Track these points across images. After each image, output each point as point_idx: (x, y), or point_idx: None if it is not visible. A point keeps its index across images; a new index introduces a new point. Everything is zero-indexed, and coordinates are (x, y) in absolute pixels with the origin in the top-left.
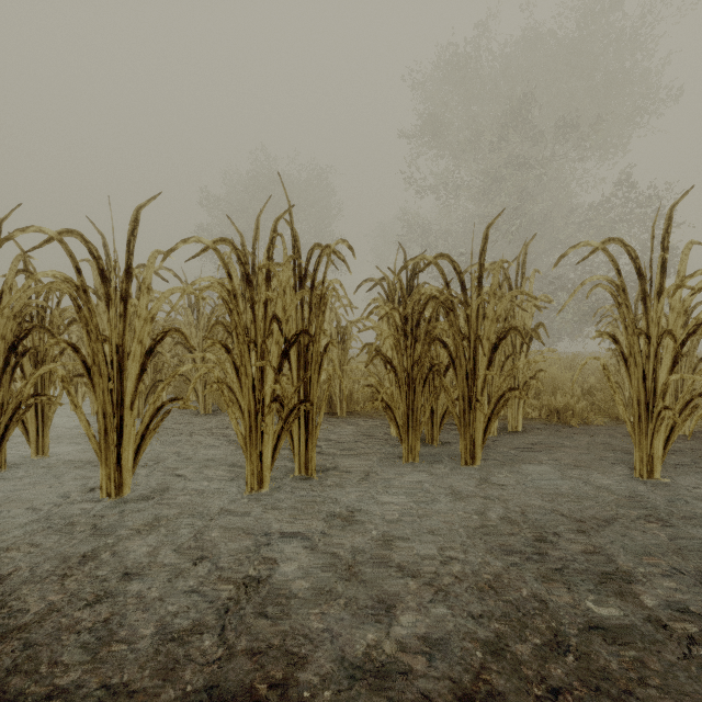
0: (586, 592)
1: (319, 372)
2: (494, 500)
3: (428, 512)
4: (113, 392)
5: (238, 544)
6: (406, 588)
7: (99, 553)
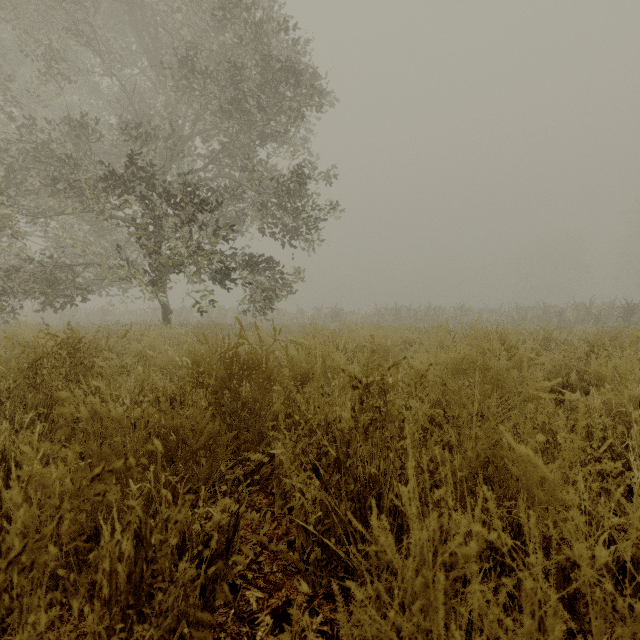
0: None
1: None
2: None
3: None
4: None
5: None
6: None
7: None
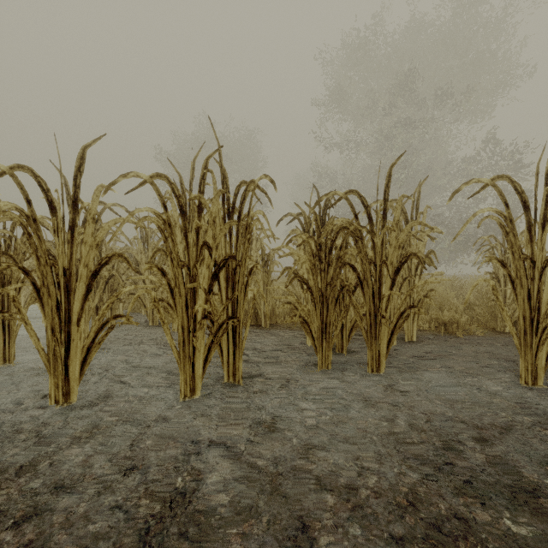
0: (500, 508)
1: (245, 292)
2: (400, 406)
3: (342, 419)
4: (61, 310)
5: (168, 453)
6: (325, 503)
7: (36, 463)
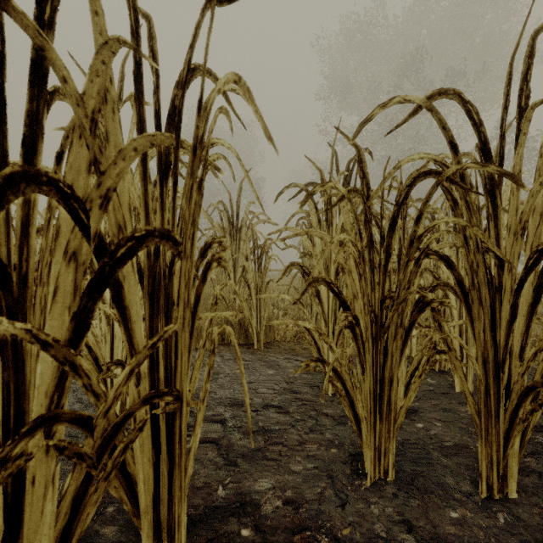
0: None
1: (192, 327)
2: None
3: None
4: None
5: None
6: None
7: None
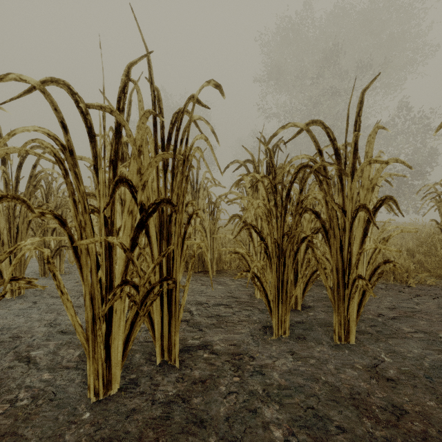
0: None
1: (182, 246)
2: (403, 415)
3: None
4: None
5: None
6: None
7: None
